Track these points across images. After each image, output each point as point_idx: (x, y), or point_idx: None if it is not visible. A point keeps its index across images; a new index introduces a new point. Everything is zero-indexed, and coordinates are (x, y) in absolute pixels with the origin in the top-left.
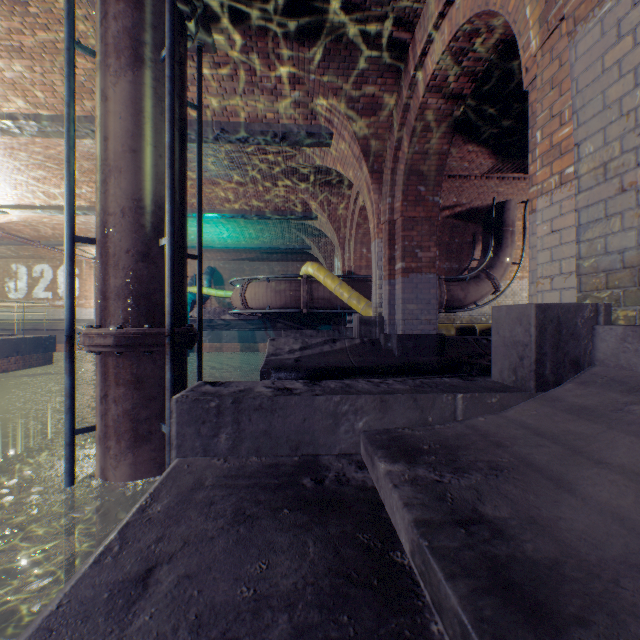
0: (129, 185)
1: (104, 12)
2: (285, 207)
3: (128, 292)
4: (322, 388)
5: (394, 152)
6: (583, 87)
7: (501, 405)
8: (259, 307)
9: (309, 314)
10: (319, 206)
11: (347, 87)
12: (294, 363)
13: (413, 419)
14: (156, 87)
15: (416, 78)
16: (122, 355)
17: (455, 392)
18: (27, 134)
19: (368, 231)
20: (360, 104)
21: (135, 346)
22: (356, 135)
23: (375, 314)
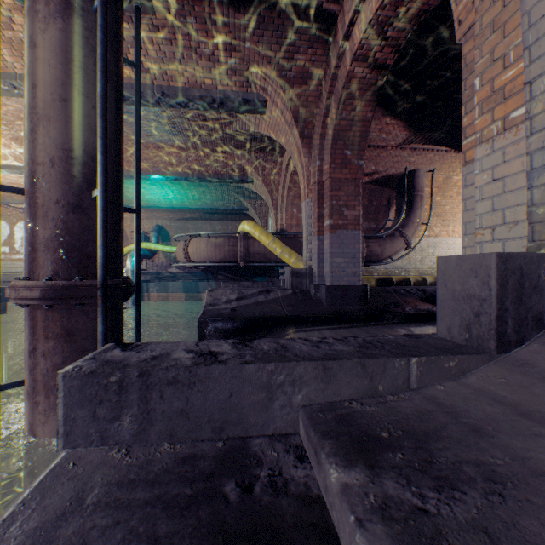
0: (59, 134)
1: None
2: (224, 171)
3: (58, 243)
4: (253, 351)
5: (323, 118)
6: (538, 18)
7: (460, 369)
8: (200, 261)
9: (246, 267)
10: (255, 171)
11: (280, 55)
12: (230, 313)
13: (361, 389)
14: (88, 37)
15: (344, 48)
16: (51, 308)
17: (408, 355)
18: None
19: (298, 194)
20: (292, 72)
21: (65, 299)
22: (288, 102)
23: (305, 267)
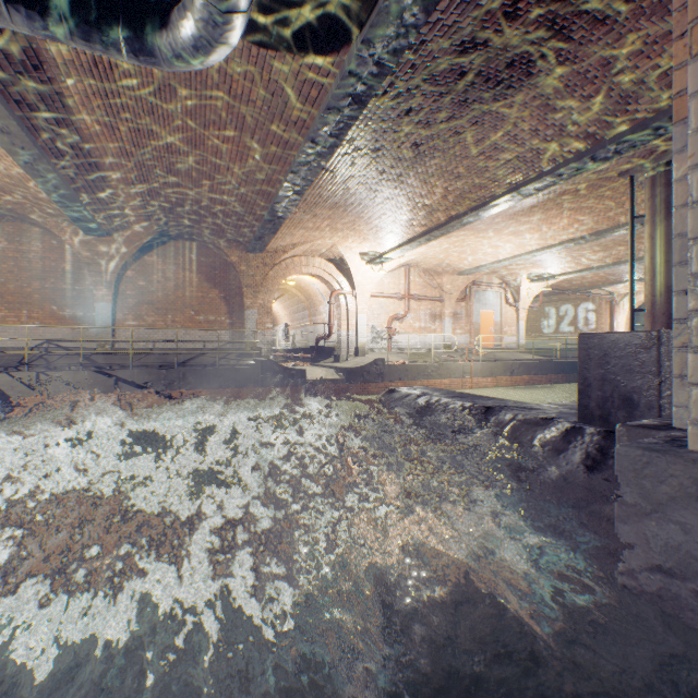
0: (663, 279)
1: (648, 195)
2: None
3: None
4: None
5: None
6: None
7: None
8: None
9: None
10: None
11: None
12: None
13: None
14: None
15: None
16: None
17: None
18: (587, 242)
19: None
20: None
21: None
22: None
23: None
